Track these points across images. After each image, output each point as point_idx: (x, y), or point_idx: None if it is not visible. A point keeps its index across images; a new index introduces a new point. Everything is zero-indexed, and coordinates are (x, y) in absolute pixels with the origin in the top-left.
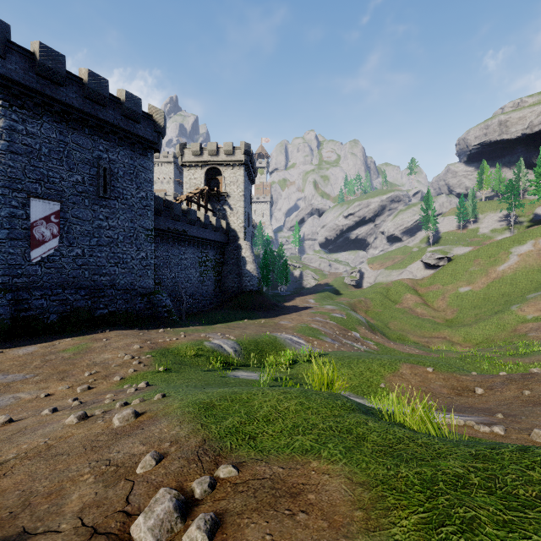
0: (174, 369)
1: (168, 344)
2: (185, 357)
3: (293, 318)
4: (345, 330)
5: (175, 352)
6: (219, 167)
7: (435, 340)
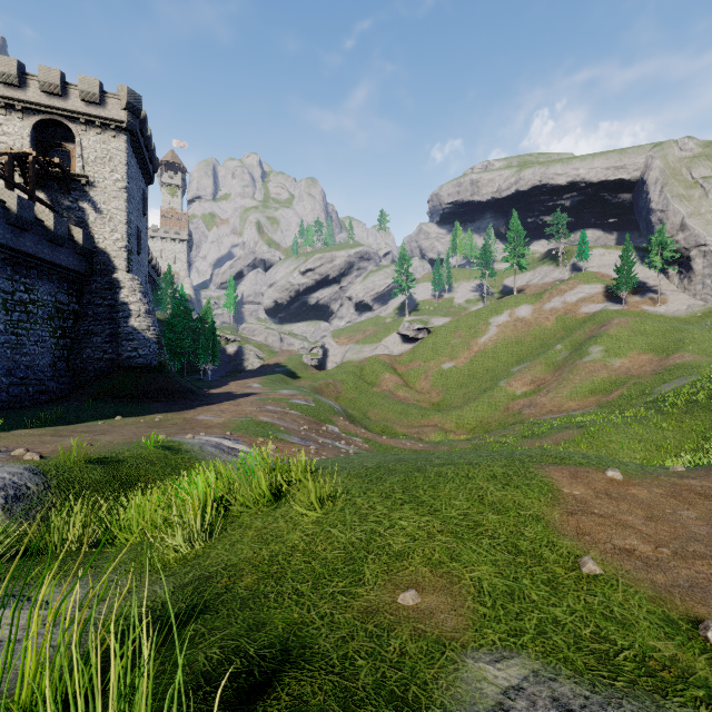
0: None
1: None
2: None
3: (225, 409)
4: (316, 424)
5: None
6: (68, 123)
7: (427, 429)
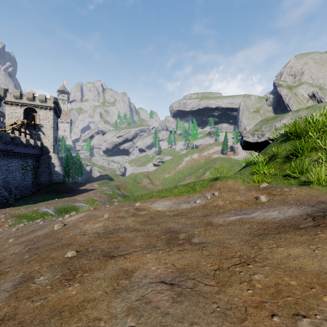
0: (30, 220)
1: (18, 213)
2: (31, 217)
3: (84, 195)
4: (110, 199)
5: (25, 216)
6: (35, 108)
7: None
